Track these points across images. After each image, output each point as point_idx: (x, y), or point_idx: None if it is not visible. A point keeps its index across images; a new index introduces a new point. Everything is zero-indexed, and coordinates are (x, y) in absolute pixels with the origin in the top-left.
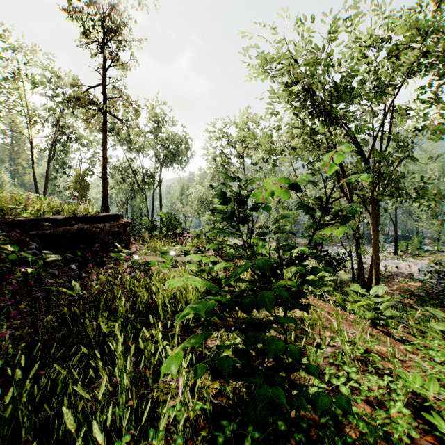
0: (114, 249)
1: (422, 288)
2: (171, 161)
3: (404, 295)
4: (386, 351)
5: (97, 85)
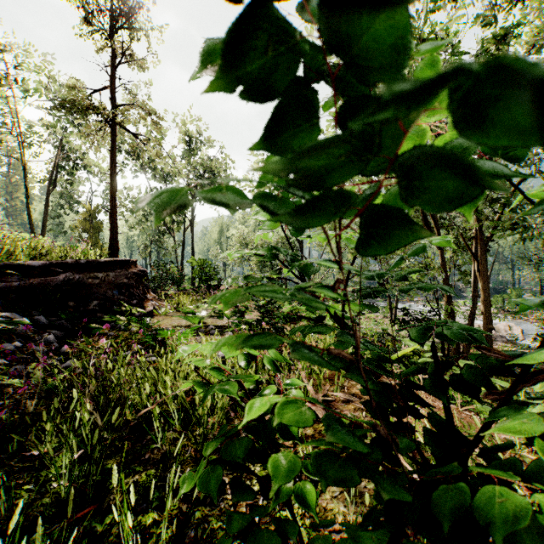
0: (121, 308)
1: None
2: None
3: None
4: None
5: (104, 88)
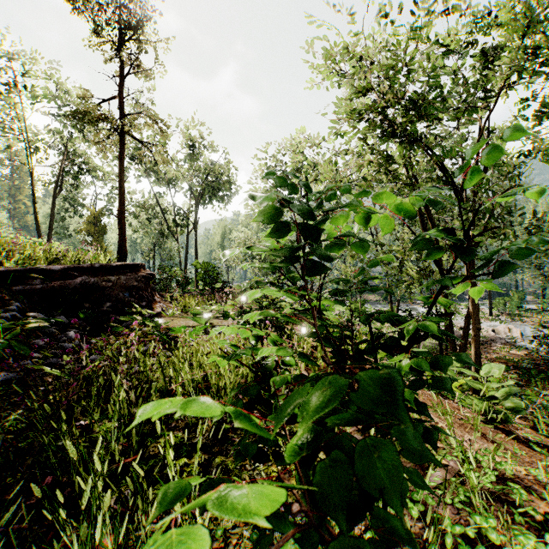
0: (131, 310)
1: (529, 359)
2: (209, 198)
3: (505, 367)
4: (525, 473)
5: (112, 98)
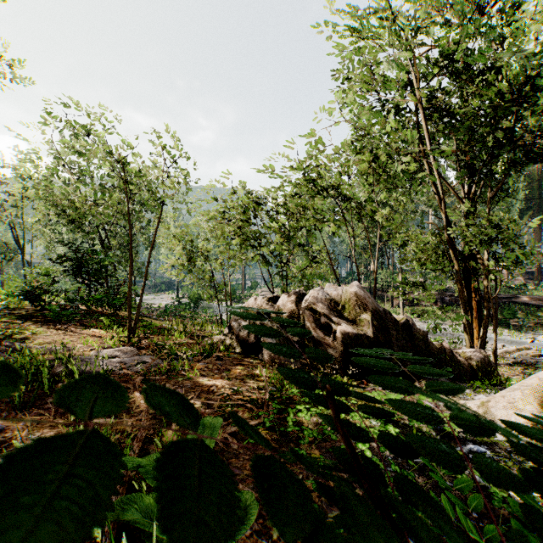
0: None
1: (161, 311)
2: None
3: (152, 316)
4: None
5: None
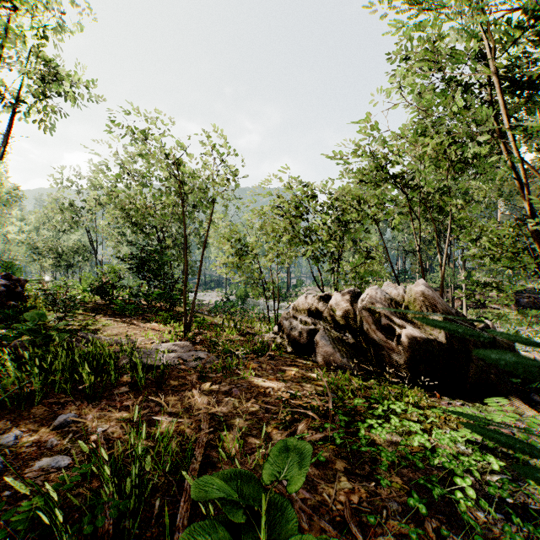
0: None
1: (211, 307)
2: None
3: None
4: None
5: None
